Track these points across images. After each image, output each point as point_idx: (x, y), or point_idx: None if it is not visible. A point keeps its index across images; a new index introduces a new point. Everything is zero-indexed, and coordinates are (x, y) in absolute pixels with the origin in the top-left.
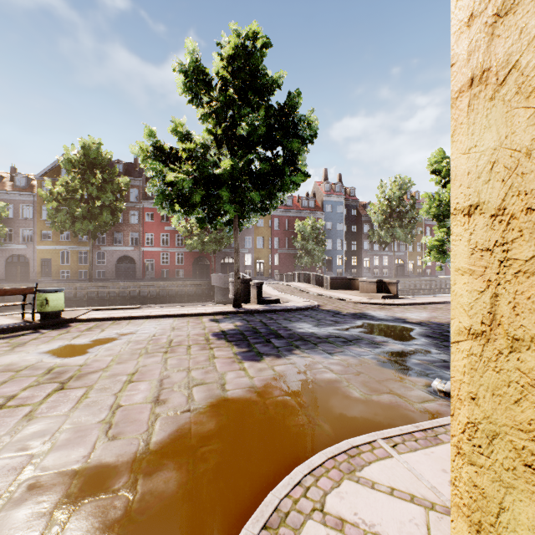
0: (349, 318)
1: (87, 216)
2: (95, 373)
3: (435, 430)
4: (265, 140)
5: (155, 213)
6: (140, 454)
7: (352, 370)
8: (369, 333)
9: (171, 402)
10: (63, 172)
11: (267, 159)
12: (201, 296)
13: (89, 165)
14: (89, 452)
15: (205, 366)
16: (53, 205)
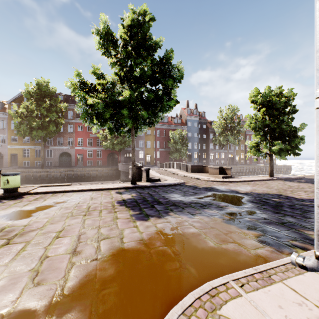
0: (203, 190)
1: (40, 127)
2: (34, 231)
3: (268, 271)
4: (151, 79)
5: (83, 126)
6: (56, 298)
7: (207, 226)
8: (216, 200)
9: (84, 253)
10: (25, 100)
11: (152, 91)
12: (112, 177)
13: (41, 95)
14: (16, 297)
15: (110, 225)
16: (18, 120)
